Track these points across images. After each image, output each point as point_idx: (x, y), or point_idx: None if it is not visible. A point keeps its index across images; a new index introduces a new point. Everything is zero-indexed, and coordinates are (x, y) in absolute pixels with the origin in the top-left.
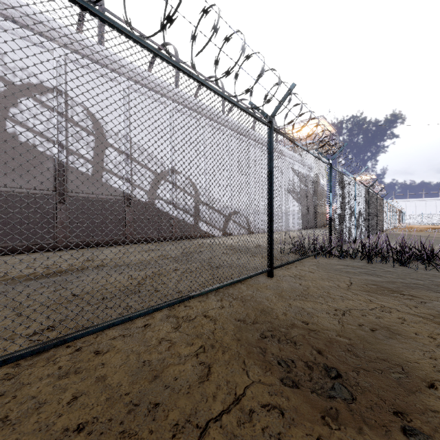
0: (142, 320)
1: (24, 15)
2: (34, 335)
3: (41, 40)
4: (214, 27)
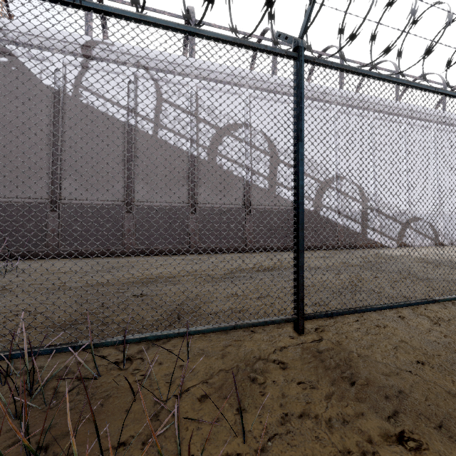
0: (390, 312)
1: (226, 75)
2: (311, 306)
3: (235, 89)
4: None
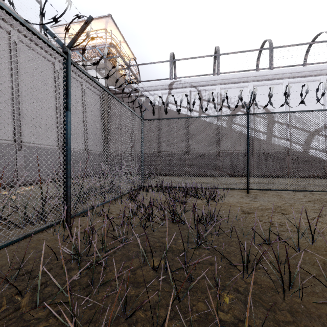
0: (291, 194)
1: (237, 78)
2: (260, 191)
3: (243, 84)
4: (322, 94)
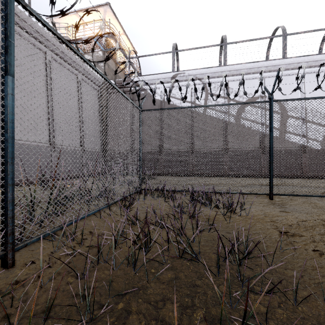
0: None
1: (247, 69)
2: (284, 196)
3: (253, 76)
4: None
